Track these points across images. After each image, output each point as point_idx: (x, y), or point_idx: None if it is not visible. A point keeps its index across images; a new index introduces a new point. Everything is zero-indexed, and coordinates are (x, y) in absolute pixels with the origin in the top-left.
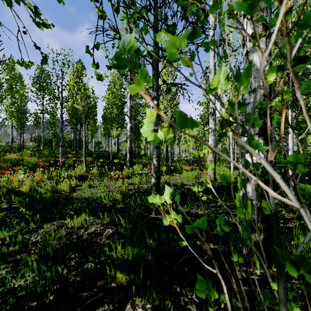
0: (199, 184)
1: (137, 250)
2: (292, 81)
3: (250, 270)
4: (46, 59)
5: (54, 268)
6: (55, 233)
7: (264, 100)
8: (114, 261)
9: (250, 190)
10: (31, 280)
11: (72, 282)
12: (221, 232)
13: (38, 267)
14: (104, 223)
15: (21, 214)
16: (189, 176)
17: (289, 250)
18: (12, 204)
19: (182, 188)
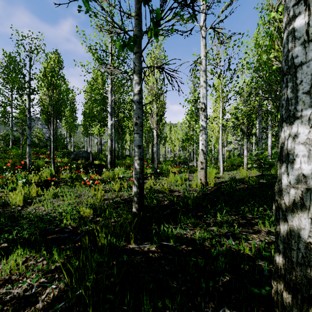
0: None
1: None
2: None
3: None
4: None
5: None
6: None
7: None
8: None
9: (308, 225)
10: None
11: None
12: None
13: None
14: (51, 268)
15: None
16: (177, 180)
17: None
18: None
19: (170, 196)
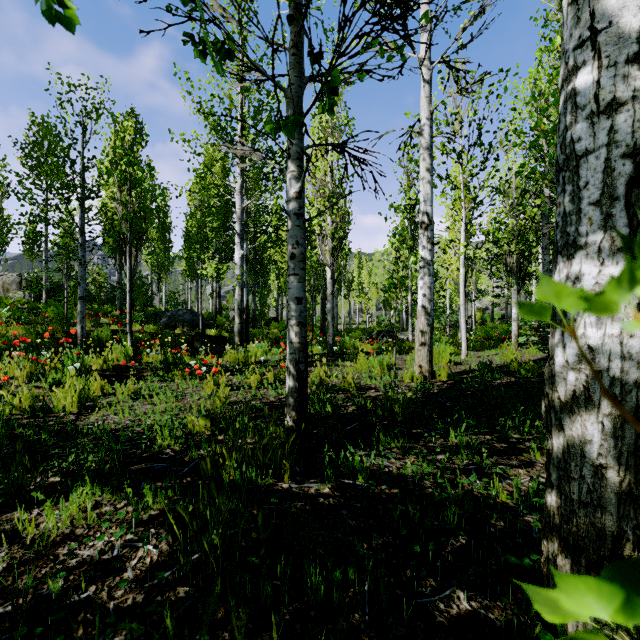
0: (616, 579)
1: None
2: None
3: None
4: None
5: None
6: None
7: None
8: None
9: (598, 436)
10: None
11: None
12: None
13: None
14: (142, 519)
15: None
16: (374, 367)
17: None
18: None
19: (359, 398)
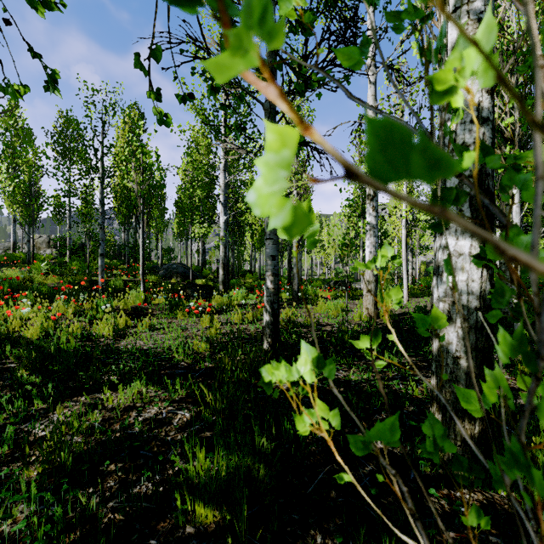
0: (370, 333)
1: (236, 459)
2: (519, 138)
3: (456, 496)
4: (55, 80)
5: (70, 498)
6: (80, 420)
7: (481, 166)
8: (191, 482)
9: (455, 339)
10: (23, 524)
11: (108, 524)
12: (437, 454)
13: (41, 493)
14: (176, 400)
15: (20, 381)
16: (331, 309)
17: (530, 453)
18: (6, 363)
19: (318, 332)
